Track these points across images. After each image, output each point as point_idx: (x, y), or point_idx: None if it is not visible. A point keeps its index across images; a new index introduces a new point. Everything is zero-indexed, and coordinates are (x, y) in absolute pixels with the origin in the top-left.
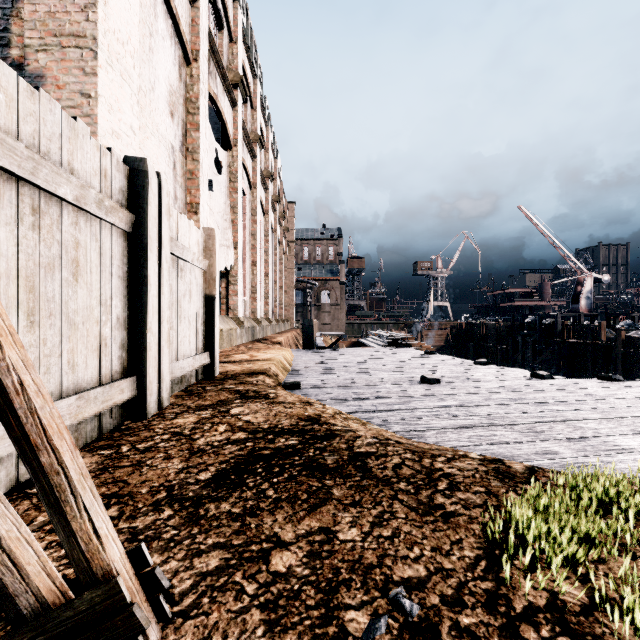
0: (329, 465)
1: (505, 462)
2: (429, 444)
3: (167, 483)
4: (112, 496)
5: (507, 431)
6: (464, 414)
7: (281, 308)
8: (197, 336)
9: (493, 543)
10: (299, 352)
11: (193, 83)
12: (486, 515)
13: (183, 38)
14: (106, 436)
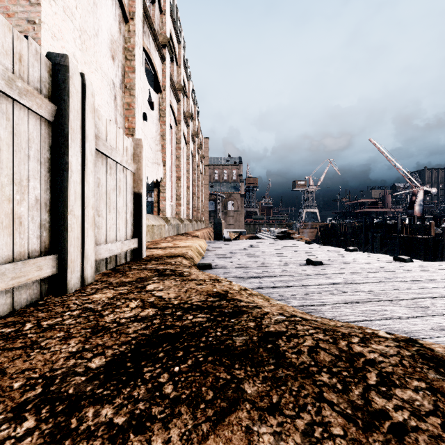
0: (238, 348)
1: (421, 343)
2: (332, 320)
3: (49, 373)
4: None
5: (395, 306)
6: (351, 290)
7: (199, 212)
8: (126, 225)
9: None
10: (211, 242)
11: (130, 36)
12: None
13: (122, 0)
14: (18, 312)
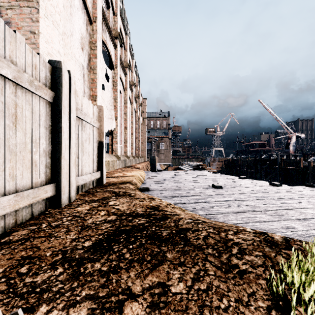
0: (164, 236)
1: (268, 234)
2: (221, 222)
3: (64, 248)
4: (27, 258)
5: (263, 214)
6: (237, 205)
7: (139, 151)
8: (93, 163)
9: (276, 295)
10: (148, 172)
11: (93, 33)
12: (267, 272)
13: (88, 10)
14: (35, 217)
